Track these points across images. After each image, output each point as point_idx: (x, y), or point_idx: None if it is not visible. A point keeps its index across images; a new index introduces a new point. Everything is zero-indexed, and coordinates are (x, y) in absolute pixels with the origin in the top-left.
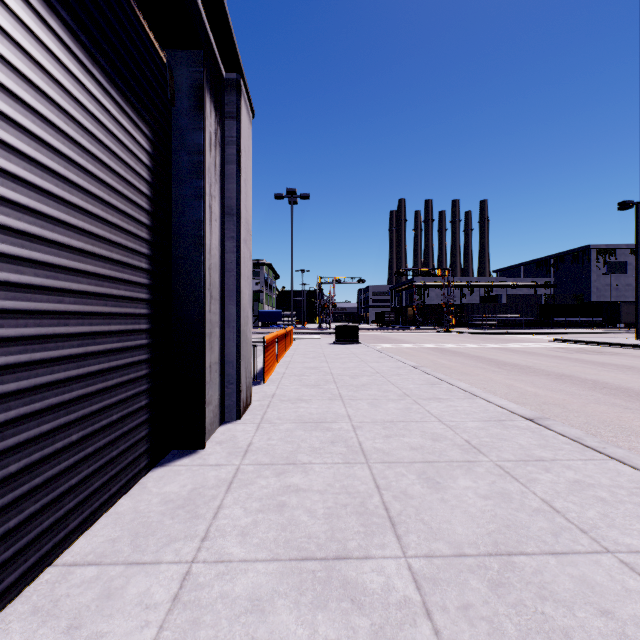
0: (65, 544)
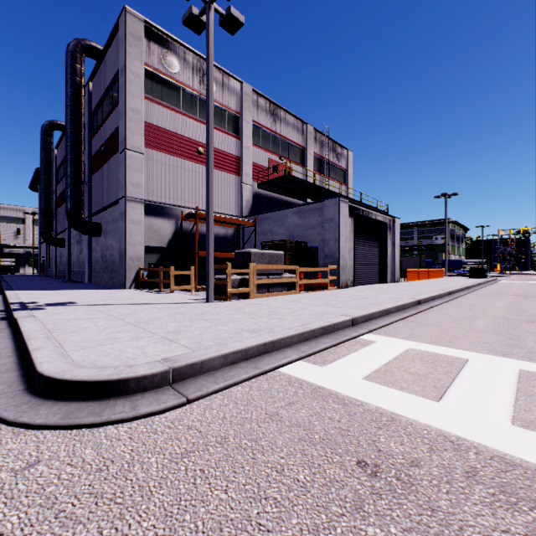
0: (374, 284)
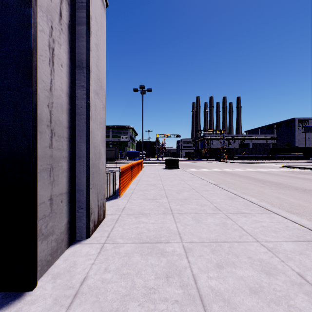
0: None
